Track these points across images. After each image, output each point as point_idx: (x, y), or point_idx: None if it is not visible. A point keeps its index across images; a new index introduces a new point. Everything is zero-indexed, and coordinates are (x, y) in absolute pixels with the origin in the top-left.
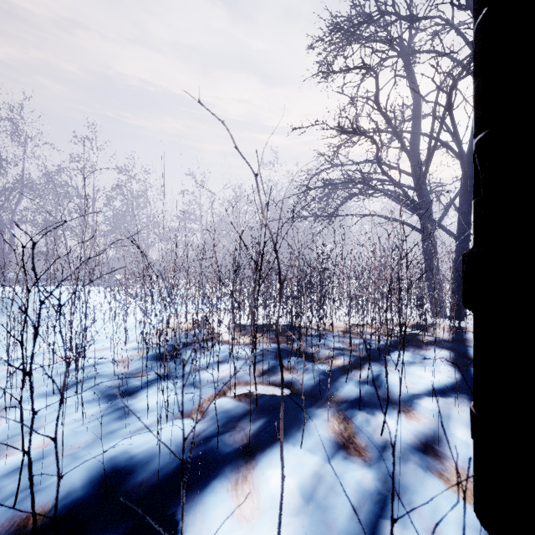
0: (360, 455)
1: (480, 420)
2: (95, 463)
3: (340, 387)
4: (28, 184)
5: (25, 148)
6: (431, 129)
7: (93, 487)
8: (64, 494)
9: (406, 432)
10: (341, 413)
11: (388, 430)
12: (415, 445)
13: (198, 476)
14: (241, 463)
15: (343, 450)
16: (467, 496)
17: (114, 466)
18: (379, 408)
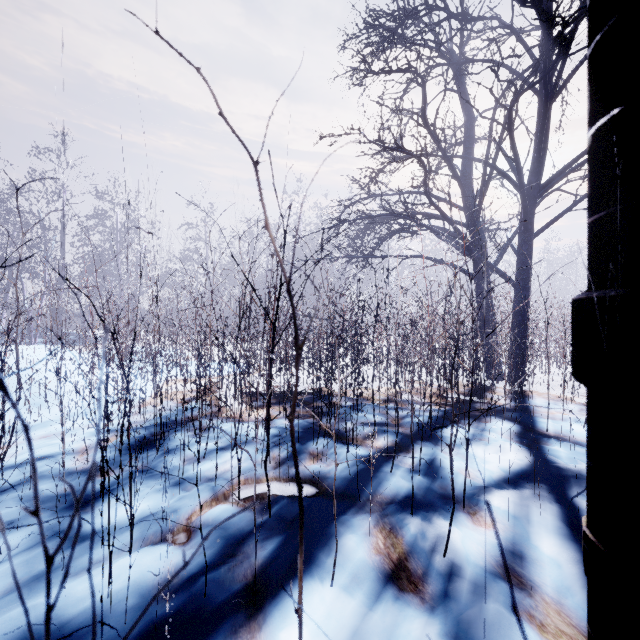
0: (417, 590)
1: (604, 553)
2: None
3: (384, 481)
4: None
5: None
6: (487, 153)
7: None
8: None
9: (476, 548)
10: (387, 521)
11: (452, 546)
12: (491, 568)
13: None
14: (240, 621)
15: (392, 585)
16: None
17: None
18: (438, 511)
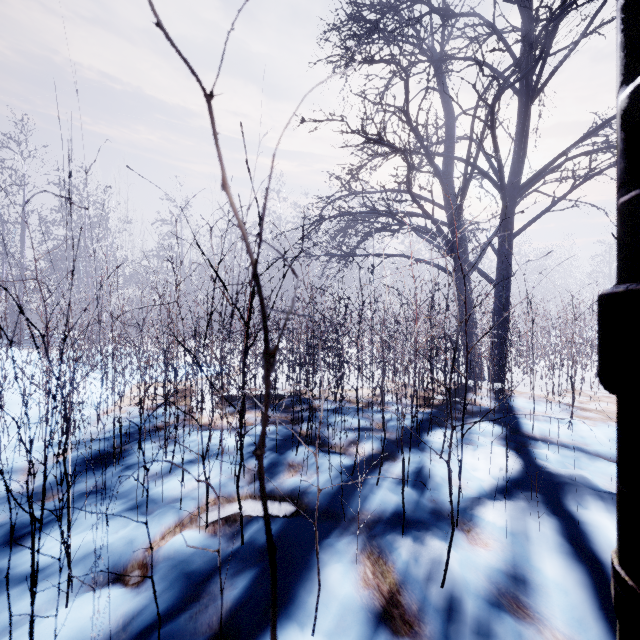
0: (413, 633)
1: None
2: None
3: (370, 495)
4: None
5: None
6: (468, 152)
7: None
8: None
9: (475, 573)
10: (375, 544)
11: (449, 574)
12: (493, 598)
13: None
14: None
15: (384, 628)
16: None
17: None
18: (430, 530)
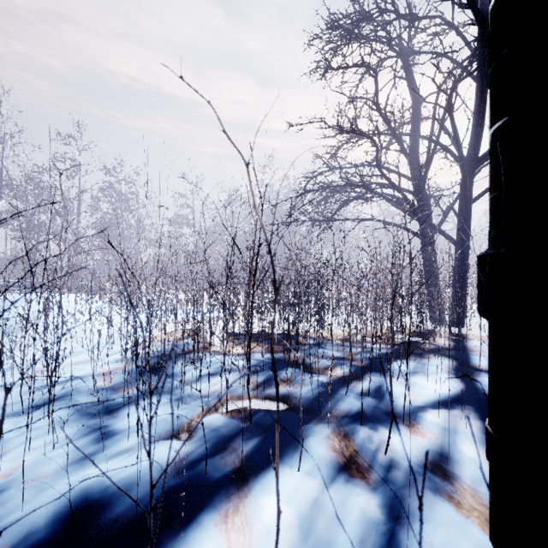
0: (363, 477)
1: (498, 440)
2: (64, 496)
3: (340, 400)
4: (6, 184)
5: (4, 146)
6: (431, 131)
7: (58, 526)
8: (23, 536)
9: (412, 449)
10: (342, 429)
11: (392, 447)
12: (422, 464)
13: (183, 508)
14: (232, 491)
15: (344, 472)
16: (480, 521)
17: (85, 498)
18: (382, 423)
